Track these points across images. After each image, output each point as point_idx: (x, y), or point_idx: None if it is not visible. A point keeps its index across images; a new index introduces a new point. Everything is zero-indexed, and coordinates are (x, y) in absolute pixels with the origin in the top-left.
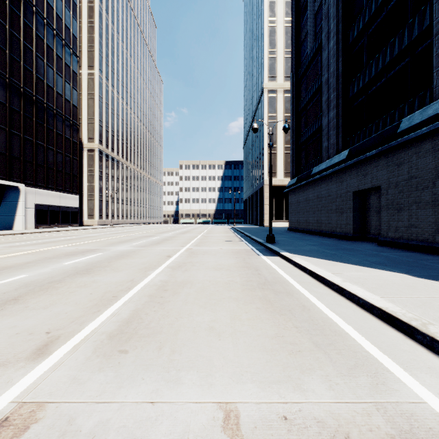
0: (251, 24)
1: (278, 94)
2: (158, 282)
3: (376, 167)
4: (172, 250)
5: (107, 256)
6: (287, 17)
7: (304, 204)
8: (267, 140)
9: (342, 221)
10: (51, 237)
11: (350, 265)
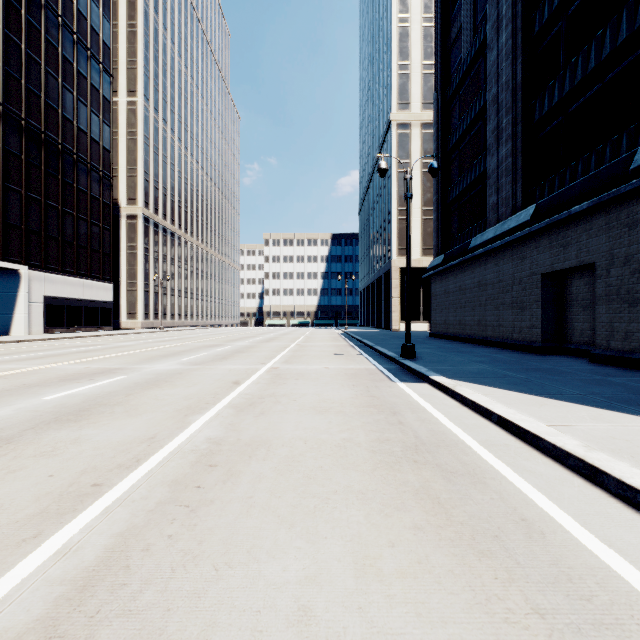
0: (371, 27)
1: (413, 129)
2: (202, 444)
3: (586, 231)
4: (245, 370)
5: (130, 382)
6: (426, 13)
7: (457, 296)
8: (395, 199)
9: (523, 322)
10: (59, 347)
11: (572, 405)
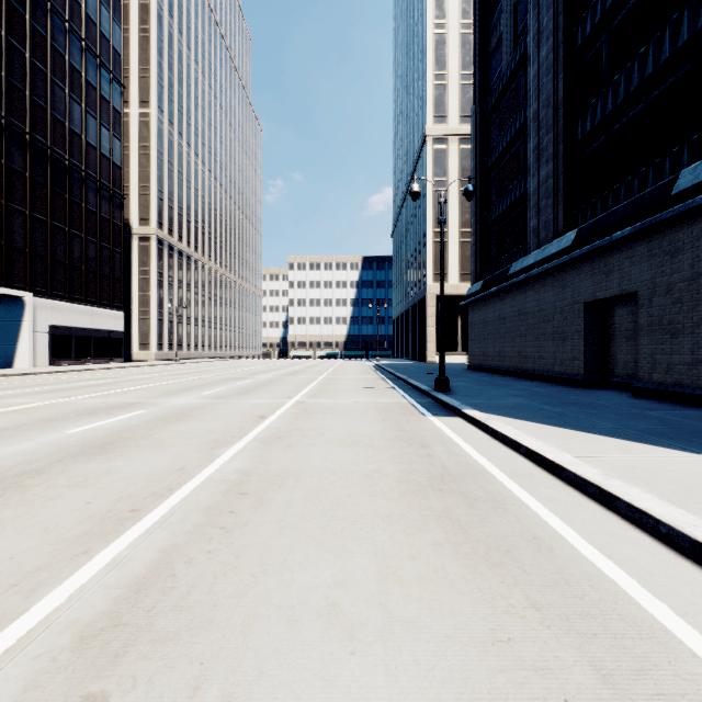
0: (405, 32)
1: (450, 145)
2: (232, 475)
3: (628, 258)
4: (270, 404)
5: (151, 416)
6: (464, 18)
7: (496, 325)
8: (431, 220)
9: (565, 353)
10: (69, 381)
11: (602, 438)
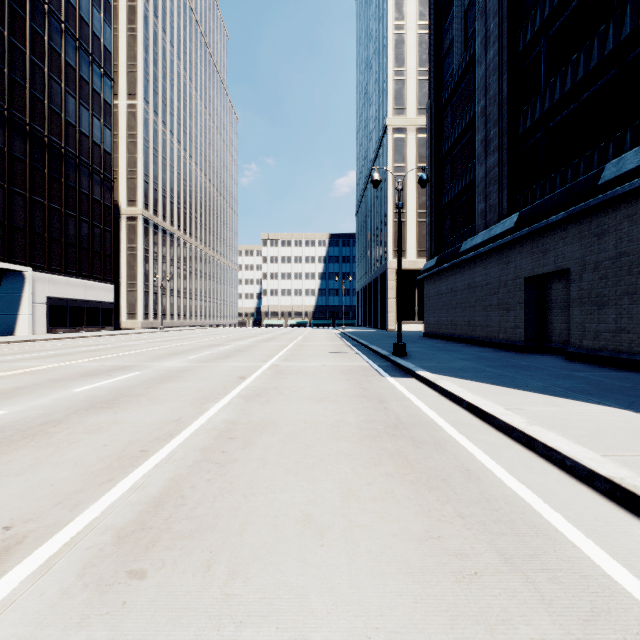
0: (368, 32)
1: (409, 134)
2: (221, 424)
3: (562, 239)
4: (248, 367)
5: (146, 377)
6: (421, 20)
7: (449, 297)
8: (391, 202)
9: (508, 322)
10: (67, 347)
11: (532, 394)
